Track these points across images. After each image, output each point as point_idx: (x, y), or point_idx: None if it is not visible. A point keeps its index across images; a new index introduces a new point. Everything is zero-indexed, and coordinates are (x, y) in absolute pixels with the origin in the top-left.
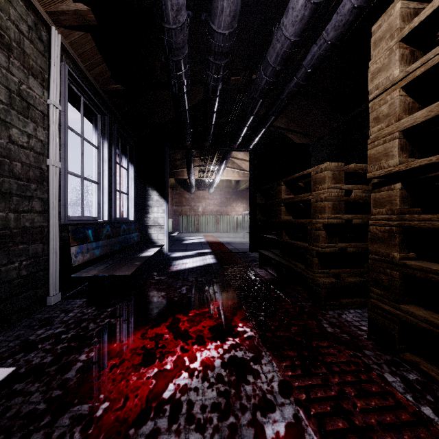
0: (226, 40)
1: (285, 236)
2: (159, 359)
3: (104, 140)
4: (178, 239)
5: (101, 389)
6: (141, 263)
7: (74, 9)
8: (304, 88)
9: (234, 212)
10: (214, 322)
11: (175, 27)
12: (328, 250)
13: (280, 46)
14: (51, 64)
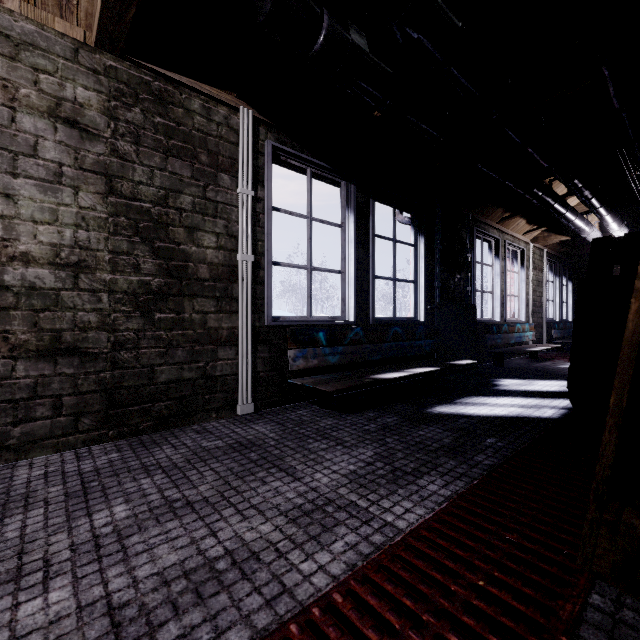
0: None
1: None
2: None
3: (556, 277)
4: None
5: None
6: None
7: (554, 242)
8: None
9: None
10: None
11: None
12: None
13: None
14: (544, 263)
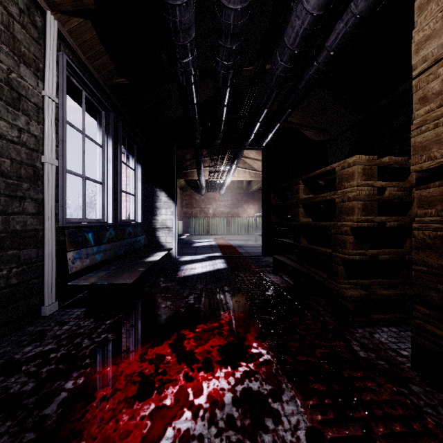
0: (237, 17)
1: (303, 241)
2: (158, 391)
3: (108, 138)
4: (187, 242)
5: (84, 433)
6: (145, 269)
7: None
8: (325, 75)
9: (246, 214)
10: (224, 341)
11: (180, 2)
12: (357, 257)
13: (299, 23)
14: (46, 52)
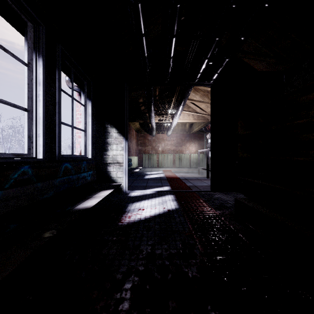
0: None
1: None
2: None
3: (38, 57)
4: (140, 174)
5: None
6: (55, 235)
7: None
8: None
9: (188, 151)
10: None
11: None
12: None
13: None
14: None
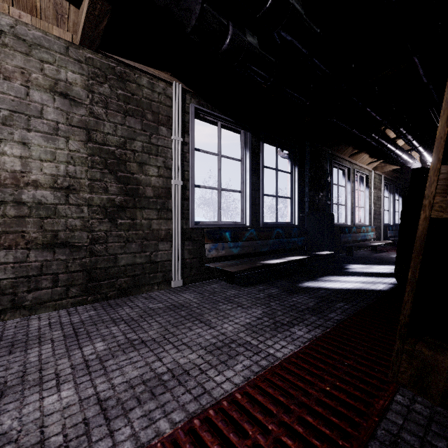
0: None
1: None
2: None
3: (390, 194)
4: None
5: None
6: None
7: (389, 170)
8: None
9: None
10: None
11: None
12: None
13: None
14: (382, 184)
